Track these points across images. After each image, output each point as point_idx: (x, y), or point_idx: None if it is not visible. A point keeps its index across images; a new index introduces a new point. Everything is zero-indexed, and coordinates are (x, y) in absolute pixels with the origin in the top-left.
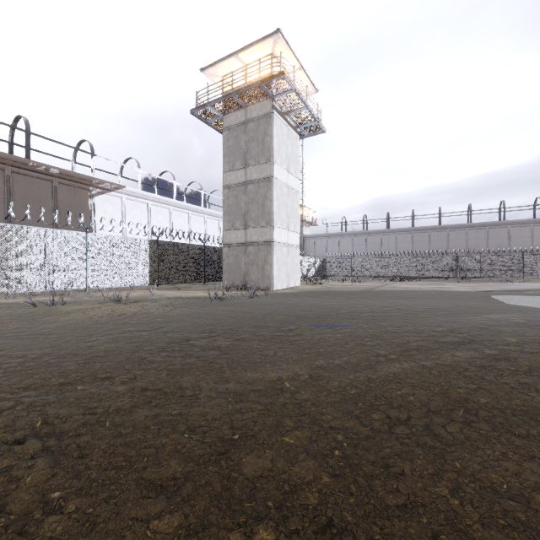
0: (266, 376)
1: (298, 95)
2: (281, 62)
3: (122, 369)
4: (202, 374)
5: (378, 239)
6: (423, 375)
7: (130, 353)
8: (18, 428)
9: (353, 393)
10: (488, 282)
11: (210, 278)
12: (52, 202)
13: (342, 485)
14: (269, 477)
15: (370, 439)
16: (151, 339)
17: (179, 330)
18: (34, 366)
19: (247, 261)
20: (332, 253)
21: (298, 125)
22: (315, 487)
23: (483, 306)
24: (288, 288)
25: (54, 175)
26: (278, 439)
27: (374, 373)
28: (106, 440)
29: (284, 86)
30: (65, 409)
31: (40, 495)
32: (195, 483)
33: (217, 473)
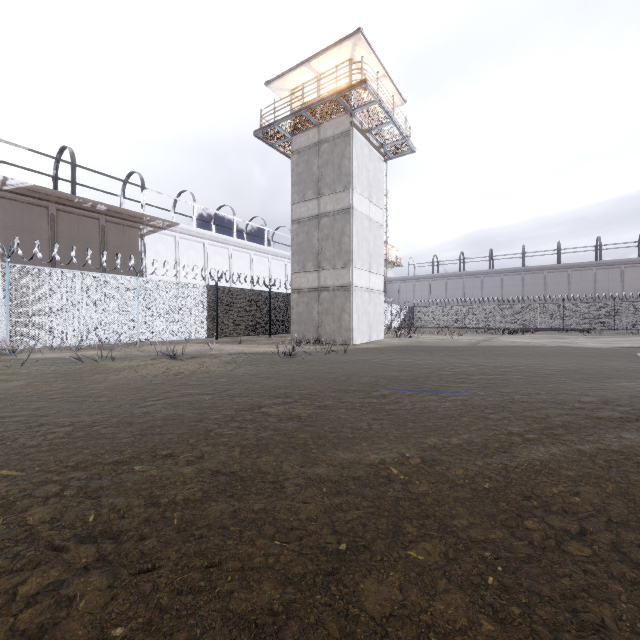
0: (364, 458)
1: (382, 108)
2: (362, 69)
3: (186, 444)
4: (284, 452)
5: (478, 282)
6: (583, 464)
7: (193, 423)
8: (66, 523)
9: (487, 487)
10: (626, 335)
11: (276, 329)
12: (99, 243)
13: (516, 639)
14: (404, 617)
15: (533, 560)
16: (216, 405)
17: (247, 394)
18: (83, 438)
19: (321, 309)
20: (421, 300)
21: (381, 144)
22: (476, 639)
23: (635, 368)
24: (371, 343)
25: (101, 213)
26: (400, 553)
27: (511, 459)
28: (176, 546)
29: (366, 97)
30: (122, 498)
31: (98, 630)
32: (301, 622)
33: (329, 607)
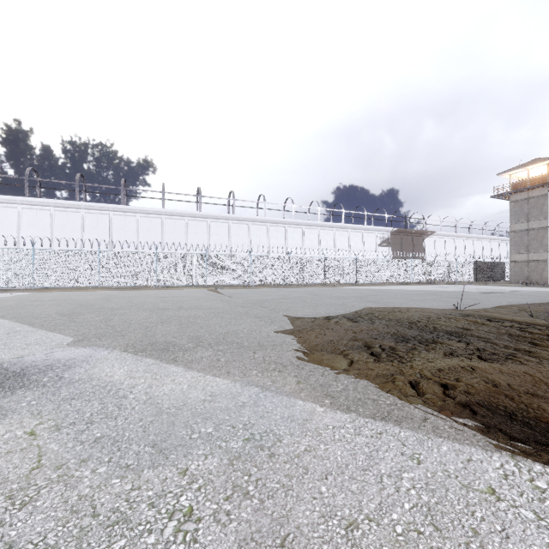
0: None
1: None
2: None
3: None
4: None
5: None
6: None
7: None
8: None
9: None
10: None
11: (497, 278)
12: (412, 245)
13: None
14: None
15: None
16: None
17: None
18: None
19: (529, 270)
20: None
21: None
22: None
23: None
24: None
25: (412, 233)
26: None
27: None
28: None
29: None
30: None
31: None
32: None
33: None
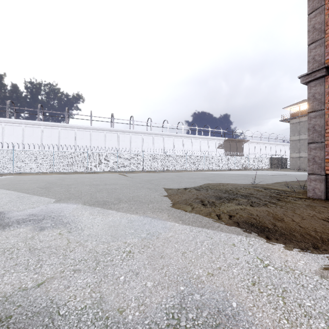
0: None
1: None
2: None
3: None
4: None
5: None
6: None
7: None
8: None
9: None
10: None
11: (283, 167)
12: (236, 147)
13: None
14: None
15: None
16: None
17: None
18: None
19: (300, 162)
20: None
21: None
22: None
23: None
24: None
25: (236, 141)
26: None
27: None
28: None
29: None
30: None
31: None
32: None
33: None
